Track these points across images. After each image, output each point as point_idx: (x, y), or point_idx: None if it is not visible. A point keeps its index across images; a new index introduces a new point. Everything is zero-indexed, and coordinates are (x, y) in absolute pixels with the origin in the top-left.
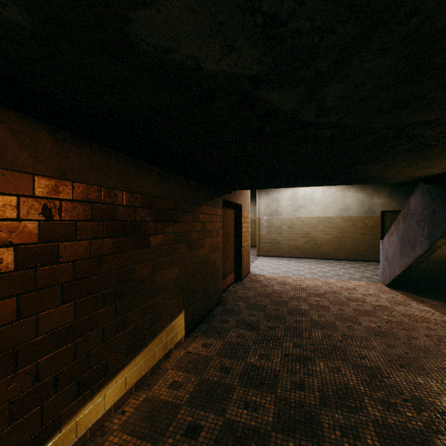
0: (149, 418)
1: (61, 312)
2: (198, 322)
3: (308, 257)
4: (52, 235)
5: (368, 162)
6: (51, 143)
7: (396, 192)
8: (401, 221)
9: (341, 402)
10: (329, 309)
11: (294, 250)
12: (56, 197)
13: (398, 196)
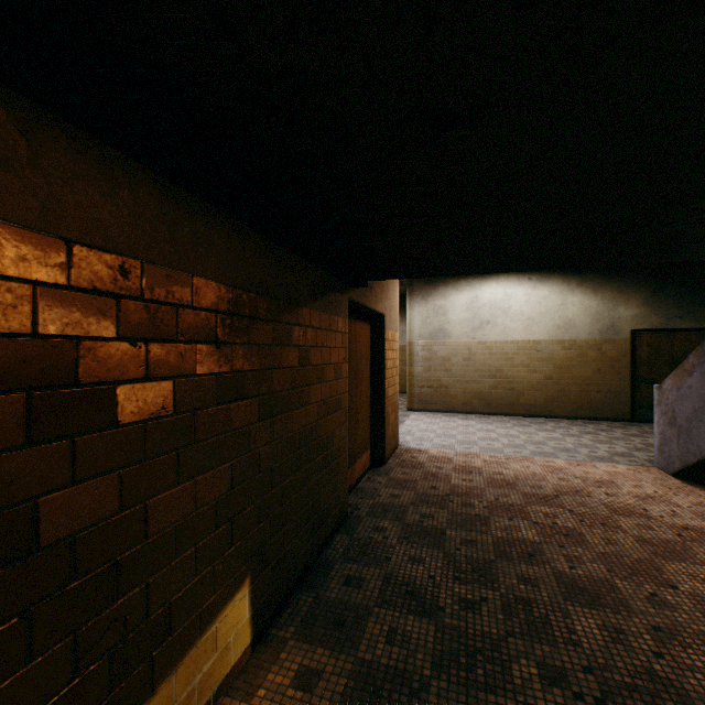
0: None
1: None
2: (290, 590)
3: (499, 412)
4: None
5: None
6: None
7: (659, 296)
8: None
9: None
10: (585, 540)
11: (474, 400)
12: None
13: (662, 304)
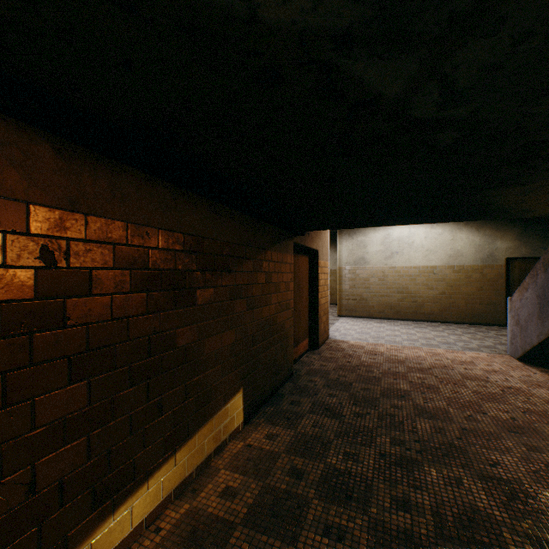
0: (191, 541)
1: (69, 395)
2: (261, 403)
3: (405, 318)
4: (55, 289)
5: (503, 184)
6: (53, 160)
7: (528, 233)
8: (541, 272)
9: (466, 534)
10: (439, 391)
11: (386, 309)
12: (62, 235)
13: (530, 238)
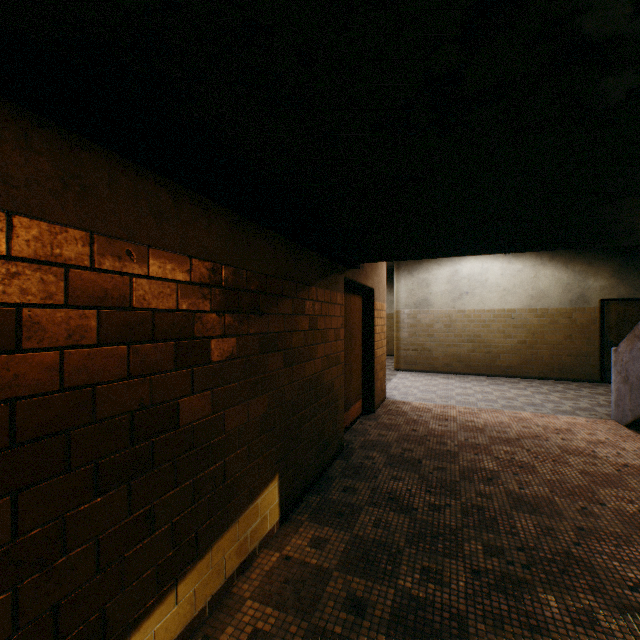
0: None
1: None
2: (303, 491)
3: (476, 373)
4: None
5: None
6: None
7: (627, 269)
8: None
9: None
10: (536, 471)
11: (454, 362)
12: None
13: (629, 275)
